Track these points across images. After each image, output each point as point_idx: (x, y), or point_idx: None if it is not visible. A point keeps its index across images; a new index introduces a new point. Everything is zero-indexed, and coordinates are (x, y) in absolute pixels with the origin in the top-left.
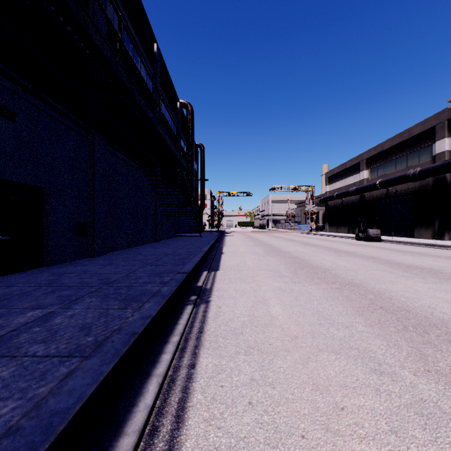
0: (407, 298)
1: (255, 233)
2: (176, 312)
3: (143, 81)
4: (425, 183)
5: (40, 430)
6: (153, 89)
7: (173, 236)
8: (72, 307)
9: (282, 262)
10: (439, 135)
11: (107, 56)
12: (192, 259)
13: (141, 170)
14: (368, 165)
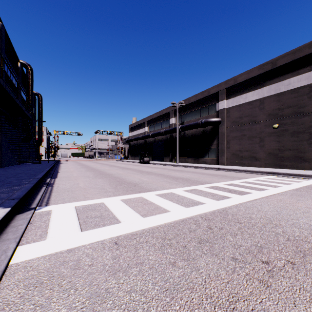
0: (129, 179)
1: (84, 161)
2: (39, 188)
3: (10, 80)
4: (167, 136)
5: (18, 196)
6: None
7: (15, 164)
8: None
9: (93, 173)
10: (171, 116)
11: None
12: (40, 174)
13: None
14: (148, 124)
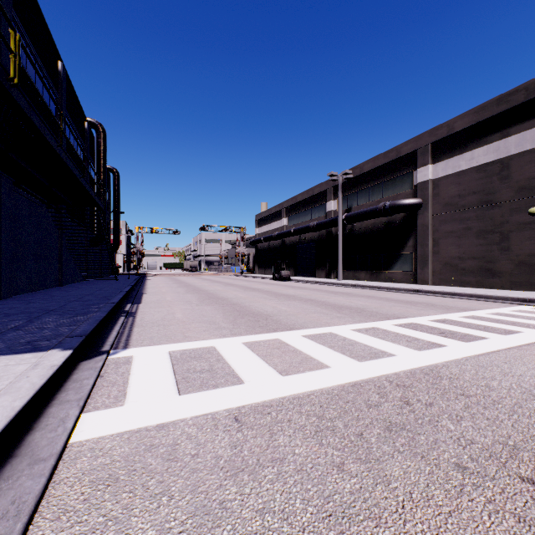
0: (256, 307)
1: (183, 276)
2: (115, 319)
3: (73, 149)
4: (322, 234)
5: (84, 331)
6: (56, 112)
7: (80, 280)
8: (42, 318)
9: (197, 297)
10: (329, 197)
11: (53, 145)
12: (116, 296)
13: (44, 205)
14: (287, 214)
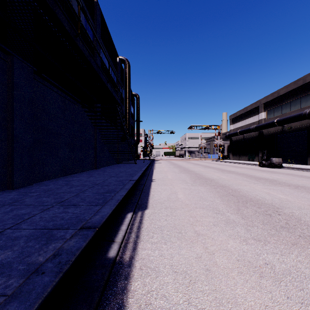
0: None
1: (177, 161)
2: None
3: None
4: None
5: None
6: (93, 39)
7: (113, 163)
8: None
9: (215, 194)
10: None
11: None
12: (117, 193)
13: (80, 105)
14: (265, 108)
